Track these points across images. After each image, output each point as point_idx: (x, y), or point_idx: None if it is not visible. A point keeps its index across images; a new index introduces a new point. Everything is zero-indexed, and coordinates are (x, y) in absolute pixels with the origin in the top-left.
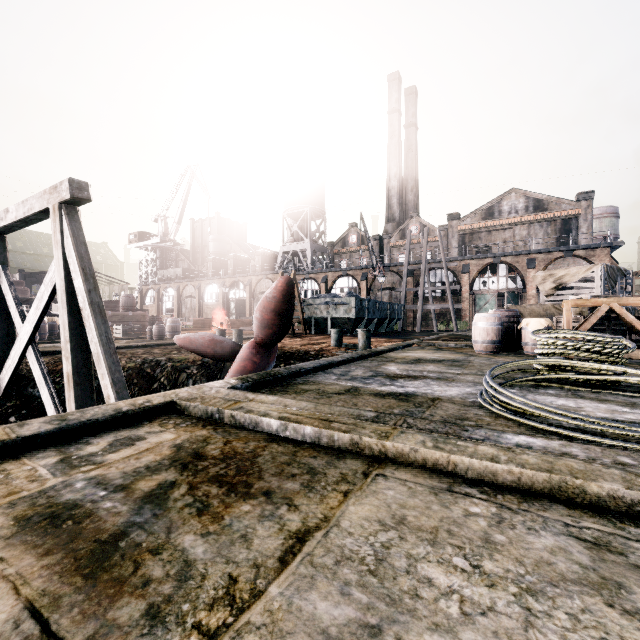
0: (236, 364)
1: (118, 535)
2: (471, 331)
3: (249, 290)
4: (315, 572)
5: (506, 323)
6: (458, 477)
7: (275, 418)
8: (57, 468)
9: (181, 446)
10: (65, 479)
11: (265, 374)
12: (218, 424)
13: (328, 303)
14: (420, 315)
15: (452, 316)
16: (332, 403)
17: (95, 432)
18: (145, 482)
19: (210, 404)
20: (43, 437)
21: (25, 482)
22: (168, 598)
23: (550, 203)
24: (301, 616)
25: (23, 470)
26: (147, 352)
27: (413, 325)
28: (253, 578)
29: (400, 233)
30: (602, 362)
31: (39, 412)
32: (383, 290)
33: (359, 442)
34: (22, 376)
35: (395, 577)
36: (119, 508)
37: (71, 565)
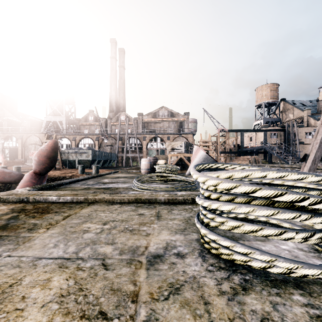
0: (21, 184)
1: (6, 225)
2: None
3: (21, 142)
4: (73, 219)
5: (153, 162)
6: (115, 202)
7: (55, 196)
8: None
9: (13, 209)
10: None
11: (44, 185)
12: (27, 202)
13: (76, 152)
14: (125, 158)
15: (139, 159)
16: None
17: None
18: (5, 217)
19: (21, 195)
20: None
21: None
22: (33, 227)
23: (176, 114)
24: (70, 223)
25: None
26: None
27: (122, 163)
28: (56, 222)
29: (116, 118)
30: (171, 174)
31: None
32: (107, 146)
33: (87, 198)
34: None
35: (92, 216)
36: None
37: None
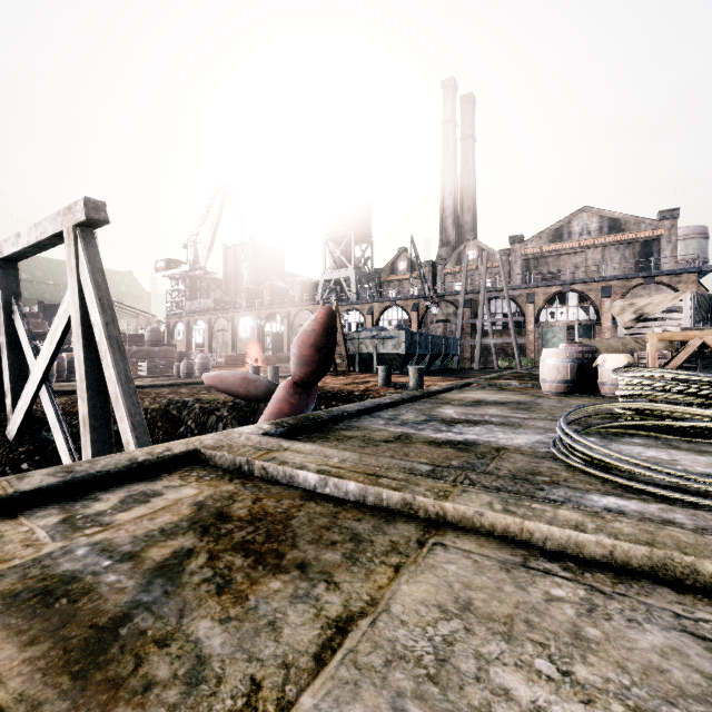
0: (271, 406)
1: (119, 619)
2: (537, 369)
3: (287, 323)
4: (359, 676)
5: (579, 360)
6: (534, 548)
7: (313, 471)
8: (58, 530)
9: (203, 504)
10: (65, 544)
11: (303, 418)
12: (247, 477)
13: (375, 337)
14: (478, 350)
15: (515, 352)
16: (380, 453)
17: (106, 486)
18: (158, 549)
19: (238, 454)
20: (45, 492)
21: (19, 547)
22: (173, 709)
23: (628, 223)
24: None
25: (18, 532)
26: (173, 392)
27: (470, 362)
28: (281, 683)
29: (456, 258)
30: (698, 406)
31: (54, 458)
32: (436, 322)
33: (412, 502)
34: (36, 418)
35: (462, 686)
36: (124, 583)
37: (59, 659)
